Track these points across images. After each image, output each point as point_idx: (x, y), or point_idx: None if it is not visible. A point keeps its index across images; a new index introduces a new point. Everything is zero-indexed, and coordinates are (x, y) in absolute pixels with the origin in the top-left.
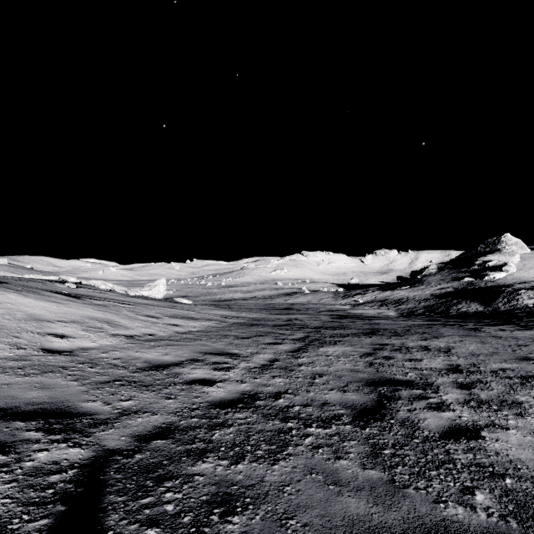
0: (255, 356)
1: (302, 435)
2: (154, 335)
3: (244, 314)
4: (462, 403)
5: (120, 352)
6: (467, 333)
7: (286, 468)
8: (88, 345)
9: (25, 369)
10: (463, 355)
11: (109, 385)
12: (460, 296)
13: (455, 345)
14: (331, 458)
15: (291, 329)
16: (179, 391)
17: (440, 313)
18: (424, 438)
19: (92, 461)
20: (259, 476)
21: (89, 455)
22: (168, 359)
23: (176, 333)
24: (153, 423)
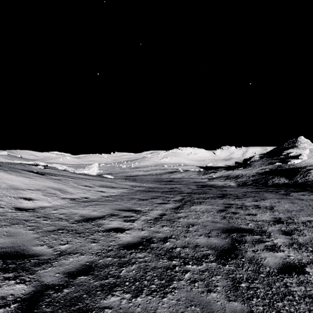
0: (151, 212)
1: (183, 271)
2: (88, 198)
3: (144, 185)
4: (288, 245)
5: (65, 209)
6: (281, 196)
7: (172, 301)
8: (45, 204)
9: (0, 222)
10: (282, 211)
11: (54, 232)
12: (274, 174)
13: (275, 204)
14: (204, 291)
15: (173, 194)
16: (101, 237)
17: (262, 184)
18: (267, 273)
19: (31, 296)
20: (152, 308)
21: (30, 291)
22: (95, 214)
23: (102, 196)
24: (80, 262)
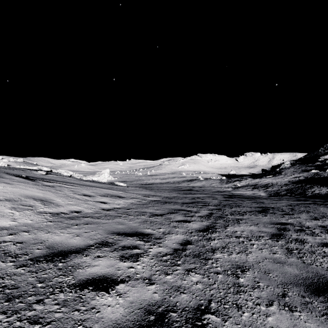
0: (167, 237)
1: None
2: (81, 211)
3: (160, 194)
4: None
5: (30, 233)
6: None
7: None
8: (5, 224)
9: None
10: None
11: None
12: (312, 182)
13: None
14: None
15: (196, 206)
16: (56, 309)
17: (299, 194)
18: None
19: None
20: None
21: None
22: (75, 242)
23: (101, 210)
24: None
